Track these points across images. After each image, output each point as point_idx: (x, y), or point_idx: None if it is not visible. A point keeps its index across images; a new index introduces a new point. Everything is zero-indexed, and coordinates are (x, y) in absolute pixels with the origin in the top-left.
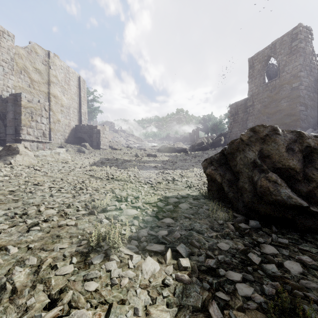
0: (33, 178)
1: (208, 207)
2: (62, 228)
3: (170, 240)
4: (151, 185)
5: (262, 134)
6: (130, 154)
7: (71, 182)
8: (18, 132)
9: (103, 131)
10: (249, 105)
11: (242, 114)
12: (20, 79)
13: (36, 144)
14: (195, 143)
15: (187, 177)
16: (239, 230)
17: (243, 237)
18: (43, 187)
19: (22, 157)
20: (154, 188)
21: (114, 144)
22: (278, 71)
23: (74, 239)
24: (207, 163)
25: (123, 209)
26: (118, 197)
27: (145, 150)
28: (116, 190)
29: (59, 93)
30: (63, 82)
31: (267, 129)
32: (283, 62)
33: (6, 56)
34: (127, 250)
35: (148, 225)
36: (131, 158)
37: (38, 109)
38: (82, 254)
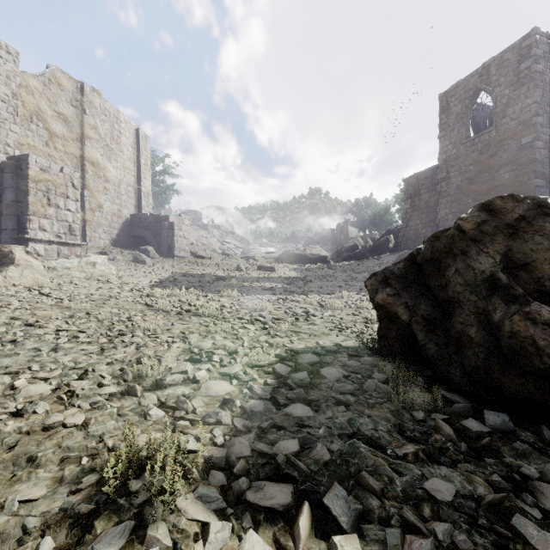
0: (29, 310)
1: (385, 376)
2: (49, 435)
3: (306, 469)
4: (263, 325)
5: (510, 216)
6: (227, 266)
7: (105, 319)
8: (23, 226)
9: (179, 226)
10: (441, 177)
11: (427, 195)
12: (30, 131)
13: (55, 247)
14: (343, 247)
15: (331, 309)
16: (466, 438)
17: (481, 459)
18: (44, 329)
19: (20, 271)
20: (269, 332)
21: (199, 249)
22: (495, 115)
23: (69, 467)
24: (378, 282)
25: (202, 382)
26: (194, 352)
27: (255, 260)
28: (191, 335)
29: (101, 158)
30: (109, 138)
31: (523, 204)
32: (505, 99)
33: (3, 89)
34: (198, 504)
35: (253, 424)
36: (229, 273)
37: (59, 184)
38: (76, 521)
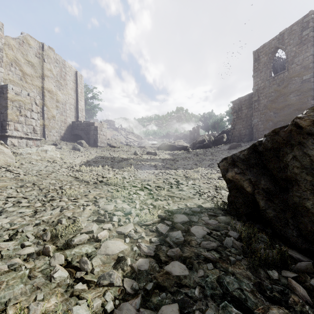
0: None
1: (238, 233)
2: None
3: None
4: (149, 191)
5: None
6: (129, 152)
7: (44, 188)
8: (4, 127)
9: (100, 128)
10: (254, 100)
11: (246, 110)
12: (11, 71)
13: (25, 141)
14: (196, 140)
15: (192, 179)
16: None
17: None
18: None
19: None
20: (153, 196)
21: (112, 142)
22: (287, 63)
23: None
24: (228, 164)
25: (103, 240)
26: (101, 213)
27: (145, 148)
28: (100, 200)
29: (54, 88)
30: (59, 76)
31: None
32: (293, 53)
33: None
34: None
35: (140, 285)
36: (130, 156)
37: (27, 102)
38: None
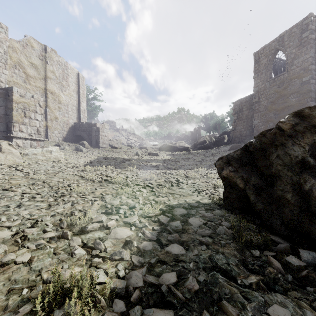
0: (7, 180)
1: (230, 223)
2: (3, 270)
3: (183, 297)
4: (151, 189)
5: (315, 120)
6: (130, 152)
7: (54, 186)
8: (9, 129)
9: (102, 129)
10: (255, 101)
11: (246, 111)
12: (14, 74)
13: (29, 142)
14: (197, 141)
15: (192, 178)
16: (290, 270)
17: (303, 287)
18: (14, 192)
19: (5, 156)
20: (155, 193)
21: (114, 143)
22: (287, 64)
23: (12, 297)
24: (223, 163)
25: (112, 228)
26: (108, 207)
27: (146, 149)
28: (107, 196)
29: (56, 90)
30: (61, 78)
31: None
32: (292, 55)
33: None
34: None
35: (145, 260)
36: (131, 157)
37: (31, 104)
38: None
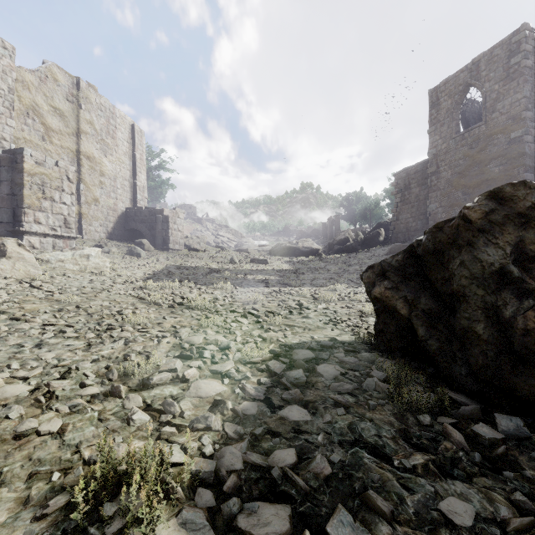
0: (18, 304)
1: (384, 373)
2: (20, 445)
3: (305, 486)
4: (256, 319)
5: (521, 204)
6: (221, 258)
7: (95, 313)
8: (18, 218)
9: (173, 219)
10: (431, 172)
11: (417, 189)
12: (26, 125)
13: (51, 240)
14: (334, 240)
15: (325, 301)
16: (478, 446)
17: (499, 472)
18: (30, 324)
19: (12, 263)
20: (263, 326)
21: (194, 242)
22: (485, 110)
23: (37, 485)
24: (375, 275)
25: (192, 380)
26: (185, 347)
27: (248, 253)
28: (182, 329)
29: (97, 152)
30: (105, 133)
31: None
32: (494, 94)
33: None
34: (181, 533)
35: (246, 430)
36: (223, 265)
37: (54, 177)
38: None
